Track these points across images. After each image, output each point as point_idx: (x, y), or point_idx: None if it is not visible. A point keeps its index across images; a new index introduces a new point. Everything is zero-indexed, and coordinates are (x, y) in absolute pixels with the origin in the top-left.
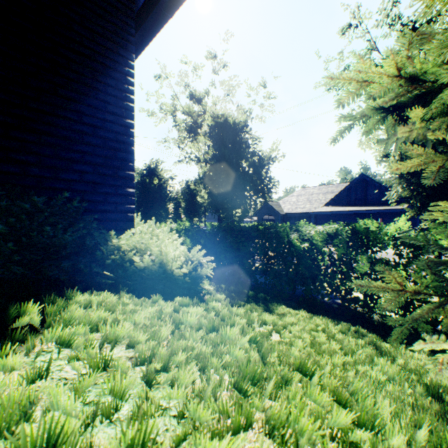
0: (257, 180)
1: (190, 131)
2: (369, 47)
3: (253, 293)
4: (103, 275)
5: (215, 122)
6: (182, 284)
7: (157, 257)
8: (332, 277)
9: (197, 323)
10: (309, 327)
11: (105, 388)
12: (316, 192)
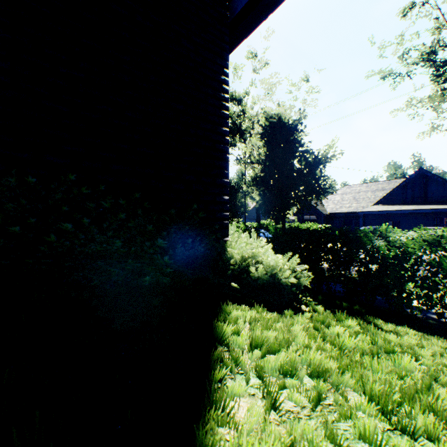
0: (311, 180)
1: (229, 133)
2: (438, 26)
3: (347, 305)
4: (223, 285)
5: (269, 122)
6: (287, 295)
7: (266, 267)
8: (433, 290)
9: (360, 348)
10: (436, 351)
11: (344, 430)
12: (363, 190)
